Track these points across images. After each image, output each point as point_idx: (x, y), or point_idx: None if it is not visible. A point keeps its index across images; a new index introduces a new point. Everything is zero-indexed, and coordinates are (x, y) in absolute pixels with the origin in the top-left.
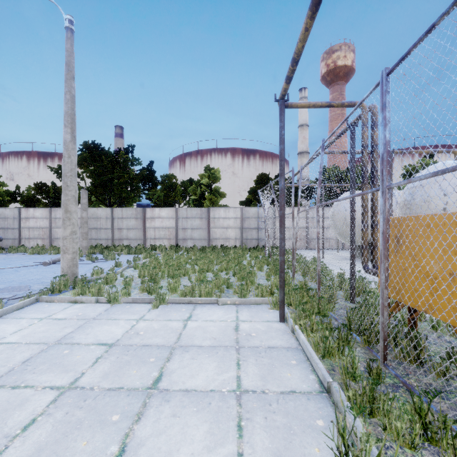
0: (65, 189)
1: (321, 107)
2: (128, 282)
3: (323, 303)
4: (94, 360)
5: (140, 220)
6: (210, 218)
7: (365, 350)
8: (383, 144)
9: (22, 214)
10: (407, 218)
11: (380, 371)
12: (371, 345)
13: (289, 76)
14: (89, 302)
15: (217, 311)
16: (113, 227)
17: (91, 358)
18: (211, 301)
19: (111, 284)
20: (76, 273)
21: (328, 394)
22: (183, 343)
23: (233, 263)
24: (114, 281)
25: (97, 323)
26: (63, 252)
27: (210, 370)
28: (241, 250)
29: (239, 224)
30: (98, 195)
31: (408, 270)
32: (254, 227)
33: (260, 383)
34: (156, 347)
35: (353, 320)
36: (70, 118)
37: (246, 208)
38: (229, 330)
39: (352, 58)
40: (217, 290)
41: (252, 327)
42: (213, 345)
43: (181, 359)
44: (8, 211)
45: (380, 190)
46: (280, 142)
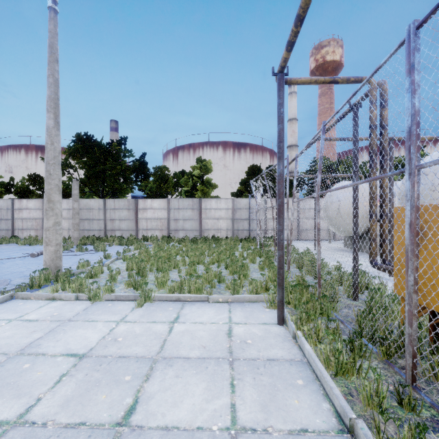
0: (47, 178)
1: (324, 83)
2: (114, 276)
3: (325, 301)
4: (57, 378)
5: (132, 211)
6: (201, 209)
7: (384, 365)
8: (410, 115)
9: (15, 205)
10: (436, 206)
11: (415, 401)
12: (392, 359)
13: (291, 40)
14: (68, 299)
15: (207, 311)
16: (105, 218)
17: (53, 376)
18: (201, 299)
19: (96, 278)
20: (60, 266)
21: (351, 435)
22: (167, 354)
23: (225, 255)
24: (100, 275)
25: (71, 326)
26: (46, 244)
27: (197, 394)
28: (233, 241)
29: (231, 215)
30: (92, 186)
31: (438, 269)
32: (245, 218)
33: (260, 415)
34: (134, 359)
35: (365, 325)
36: (53, 102)
37: (238, 199)
38: (221, 335)
39: (340, 53)
40: (208, 285)
41: (247, 331)
42: (202, 357)
43: (162, 377)
44: (2, 202)
45: (407, 171)
46: (278, 121)
